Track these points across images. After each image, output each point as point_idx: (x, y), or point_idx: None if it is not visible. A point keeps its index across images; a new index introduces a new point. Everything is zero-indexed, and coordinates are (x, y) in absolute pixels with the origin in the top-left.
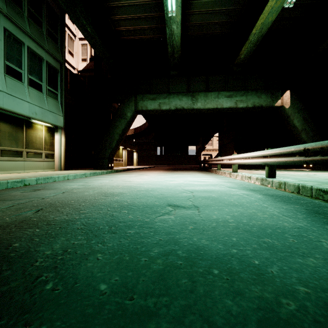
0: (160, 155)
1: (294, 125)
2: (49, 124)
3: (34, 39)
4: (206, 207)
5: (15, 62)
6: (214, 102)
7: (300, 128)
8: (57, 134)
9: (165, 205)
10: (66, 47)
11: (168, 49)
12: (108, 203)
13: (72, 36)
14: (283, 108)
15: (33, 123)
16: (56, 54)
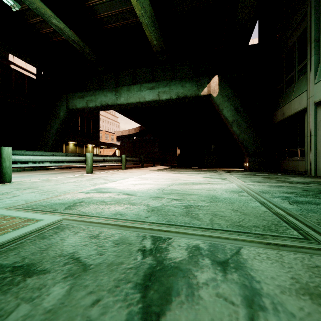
0: None
1: (224, 116)
2: None
3: None
4: None
5: None
6: (137, 95)
7: (230, 119)
8: None
9: None
10: None
11: (74, 45)
12: None
13: None
14: (212, 97)
15: None
16: None
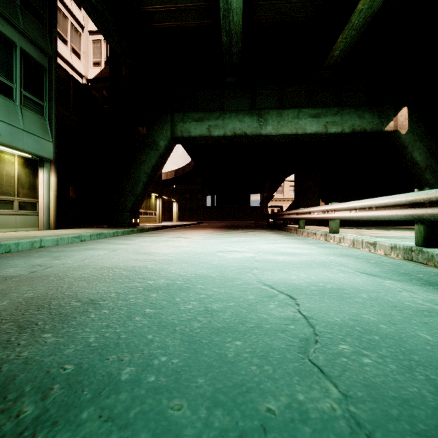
0: (211, 206)
1: (415, 160)
2: (27, 154)
3: None
4: None
5: None
6: (293, 124)
7: (422, 164)
8: (42, 170)
9: None
10: (68, 43)
11: (222, 38)
12: None
13: (77, 26)
14: (397, 135)
15: None
16: (40, 40)
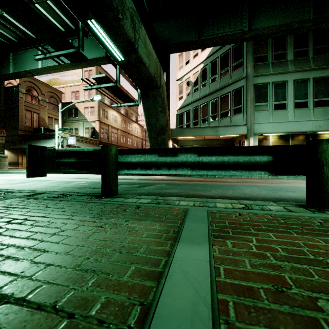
0: None
1: None
2: None
3: (318, 68)
4: (262, 190)
5: (302, 97)
6: None
7: None
8: None
9: (258, 187)
10: None
11: None
12: (253, 184)
13: None
14: None
15: (319, 135)
16: None
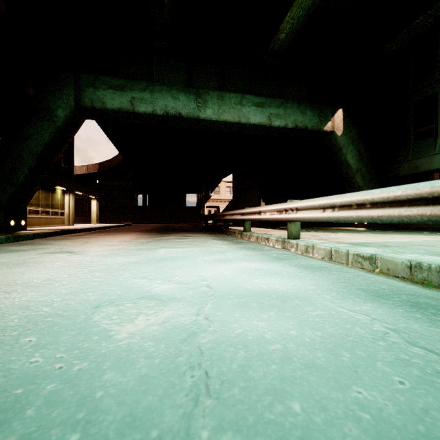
0: (143, 206)
1: (348, 162)
2: None
3: None
4: None
5: None
6: (236, 111)
7: (354, 167)
8: None
9: None
10: None
11: None
12: None
13: None
14: (334, 136)
15: None
16: None
